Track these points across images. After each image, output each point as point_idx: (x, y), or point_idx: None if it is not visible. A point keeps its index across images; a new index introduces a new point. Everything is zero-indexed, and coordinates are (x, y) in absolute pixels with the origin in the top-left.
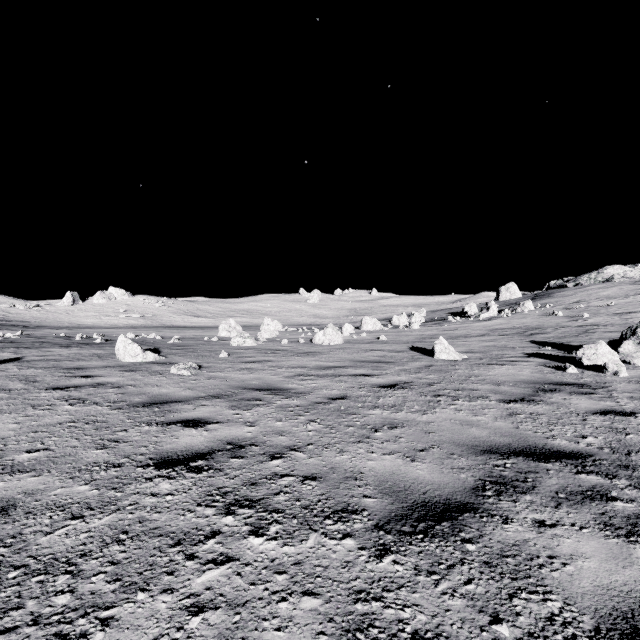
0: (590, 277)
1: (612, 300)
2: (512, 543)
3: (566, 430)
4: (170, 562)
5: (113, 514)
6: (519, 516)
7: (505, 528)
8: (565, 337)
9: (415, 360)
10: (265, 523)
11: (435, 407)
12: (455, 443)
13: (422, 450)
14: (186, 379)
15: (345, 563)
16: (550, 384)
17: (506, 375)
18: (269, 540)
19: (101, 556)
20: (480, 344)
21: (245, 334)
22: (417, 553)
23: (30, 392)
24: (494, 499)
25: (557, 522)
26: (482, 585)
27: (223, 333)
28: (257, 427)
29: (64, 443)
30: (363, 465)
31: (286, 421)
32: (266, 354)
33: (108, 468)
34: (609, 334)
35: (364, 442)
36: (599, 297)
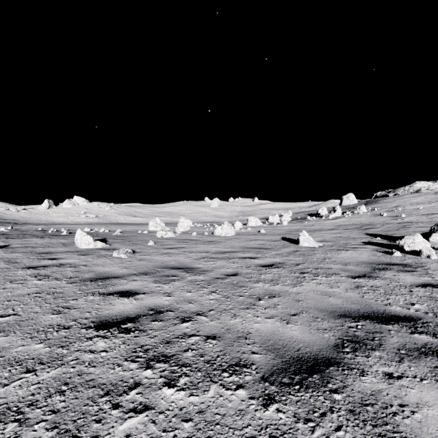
0: (405, 189)
1: (420, 205)
2: (369, 393)
3: (399, 299)
4: (99, 411)
5: (59, 368)
6: (372, 369)
7: (362, 380)
8: (389, 231)
9: (286, 247)
10: (176, 376)
11: (302, 281)
12: (318, 309)
13: (294, 315)
14: (123, 261)
15: (239, 411)
16: (383, 264)
17: (351, 258)
18: (179, 391)
19: (44, 405)
20: (330, 235)
21: (167, 228)
22: (295, 402)
23: (10, 270)
24: (351, 355)
25: (402, 374)
26: (349, 432)
27: (151, 228)
28: (173, 297)
29: (29, 309)
30: (251, 327)
31: (194, 292)
32: (181, 243)
33: (59, 329)
34: (420, 228)
35: (251, 308)
36: (411, 203)
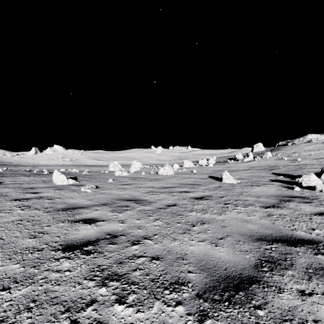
0: (299, 140)
1: (312, 152)
2: (287, 309)
3: (302, 225)
4: None
5: (29, 286)
6: (287, 287)
7: (280, 296)
8: (290, 171)
9: (212, 183)
10: (126, 293)
11: (226, 211)
12: (240, 234)
13: (221, 238)
14: (89, 194)
15: None
16: (287, 197)
17: (262, 192)
18: (127, 307)
19: (13, 322)
20: (245, 174)
21: (123, 169)
22: (226, 318)
23: (1, 202)
24: (269, 273)
25: (312, 291)
26: None
27: (111, 169)
28: (125, 223)
29: (11, 234)
30: (187, 249)
31: (142, 219)
32: (133, 180)
33: (33, 251)
34: (313, 169)
35: (187, 233)
36: (305, 150)
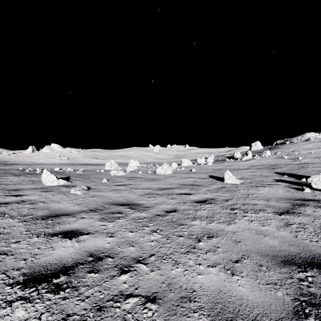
0: (298, 138)
1: (311, 150)
2: None
3: None
4: None
5: None
6: None
7: None
8: (292, 170)
9: (213, 184)
10: None
11: (234, 218)
12: (259, 253)
13: (237, 261)
14: (78, 197)
15: None
16: (299, 200)
17: (269, 194)
18: None
19: None
20: (247, 174)
21: (119, 168)
22: None
23: None
24: None
25: None
26: None
27: (107, 168)
28: (115, 238)
29: None
30: (194, 280)
31: (136, 232)
32: (129, 180)
33: None
34: (316, 168)
35: (192, 252)
36: (304, 148)
